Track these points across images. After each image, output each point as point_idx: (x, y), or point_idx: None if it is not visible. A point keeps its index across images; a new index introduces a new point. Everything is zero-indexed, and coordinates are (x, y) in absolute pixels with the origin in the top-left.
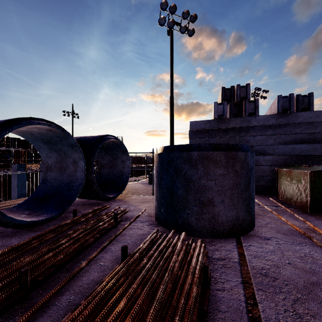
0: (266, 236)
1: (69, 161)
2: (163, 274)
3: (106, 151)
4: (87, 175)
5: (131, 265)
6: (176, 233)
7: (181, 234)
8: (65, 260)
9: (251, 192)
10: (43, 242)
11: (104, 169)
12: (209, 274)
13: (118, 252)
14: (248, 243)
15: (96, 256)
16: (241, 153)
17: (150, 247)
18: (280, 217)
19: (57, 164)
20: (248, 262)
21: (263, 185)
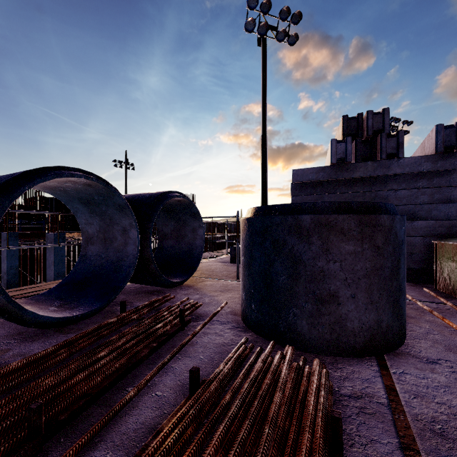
0: (430, 356)
1: (117, 229)
2: (259, 427)
3: (170, 214)
4: (142, 251)
5: (205, 404)
6: (276, 345)
7: (284, 346)
8: (103, 386)
9: (401, 281)
10: (74, 352)
11: (167, 241)
12: (341, 434)
13: (185, 374)
14: (400, 369)
15: (151, 380)
16: (384, 217)
17: (236, 369)
18: (448, 322)
19: (100, 234)
20: (405, 406)
21: (412, 268)
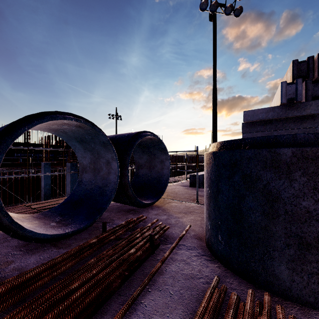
0: None
1: (102, 161)
2: None
3: (144, 150)
4: (121, 178)
5: None
6: (248, 284)
7: (257, 287)
8: None
9: None
10: (56, 275)
11: (141, 170)
12: None
13: (154, 316)
14: None
15: None
16: None
17: None
18: None
19: (91, 165)
20: None
21: None
